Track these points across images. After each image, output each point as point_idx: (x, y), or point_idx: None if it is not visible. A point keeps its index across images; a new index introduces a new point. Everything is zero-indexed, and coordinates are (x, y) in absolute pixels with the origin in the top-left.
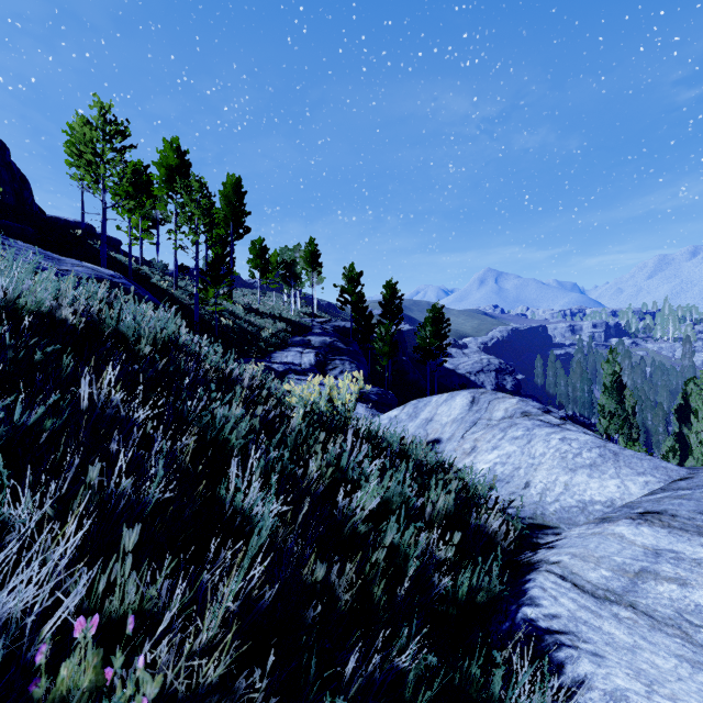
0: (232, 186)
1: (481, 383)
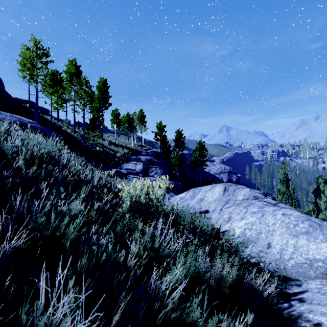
0: (102, 83)
1: (221, 178)
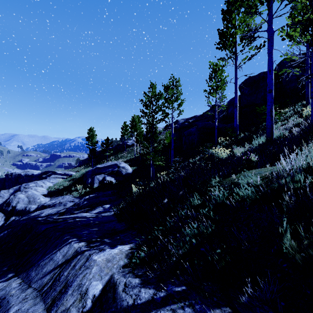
0: None
1: None
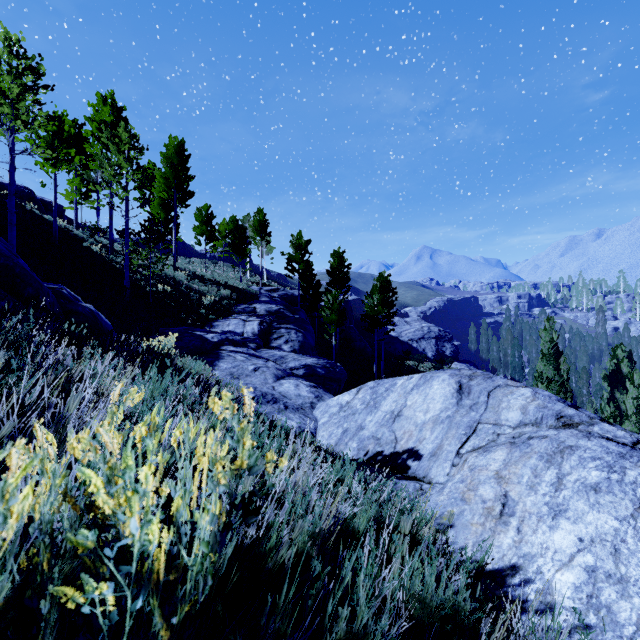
0: (174, 148)
1: (423, 350)
